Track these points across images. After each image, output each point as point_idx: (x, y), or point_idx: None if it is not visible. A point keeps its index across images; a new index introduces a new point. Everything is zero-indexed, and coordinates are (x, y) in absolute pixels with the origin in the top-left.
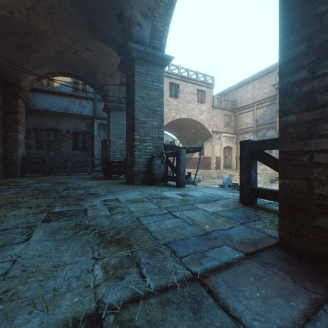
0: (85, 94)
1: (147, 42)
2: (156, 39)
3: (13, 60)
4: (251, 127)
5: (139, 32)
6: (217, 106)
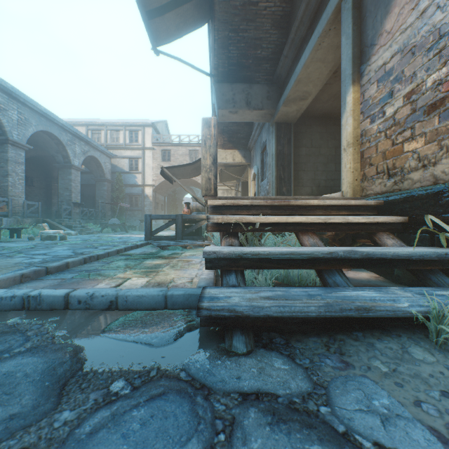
0: None
1: (63, 161)
2: (66, 158)
3: (47, 166)
4: None
5: (58, 158)
6: None
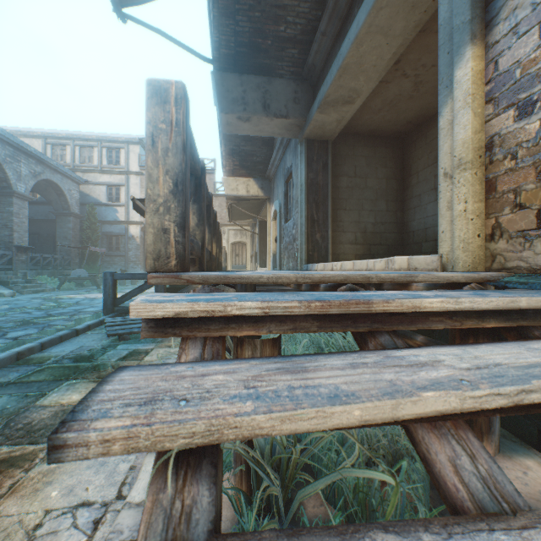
0: None
1: None
2: (4, 182)
3: None
4: None
5: None
6: (219, 194)
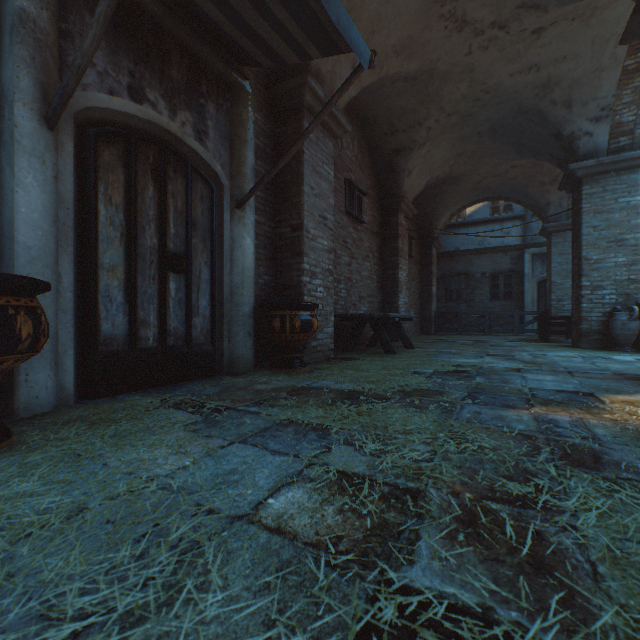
0: (509, 213)
1: (602, 147)
2: (621, 135)
3: (429, 210)
4: None
5: (587, 142)
6: None
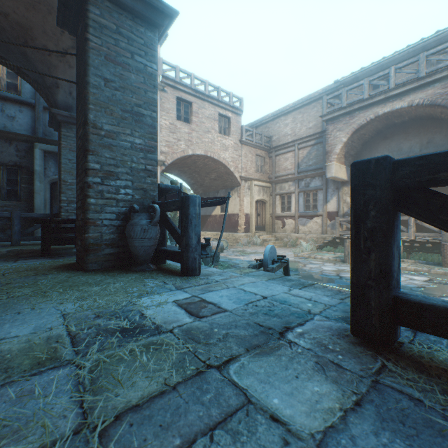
0: (15, 94)
1: None
2: None
3: None
4: (292, 174)
5: None
6: (246, 142)
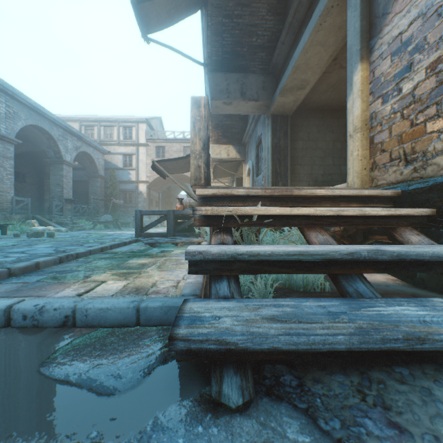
0: None
1: (54, 156)
2: (58, 154)
3: (39, 162)
4: None
5: (50, 154)
6: None
